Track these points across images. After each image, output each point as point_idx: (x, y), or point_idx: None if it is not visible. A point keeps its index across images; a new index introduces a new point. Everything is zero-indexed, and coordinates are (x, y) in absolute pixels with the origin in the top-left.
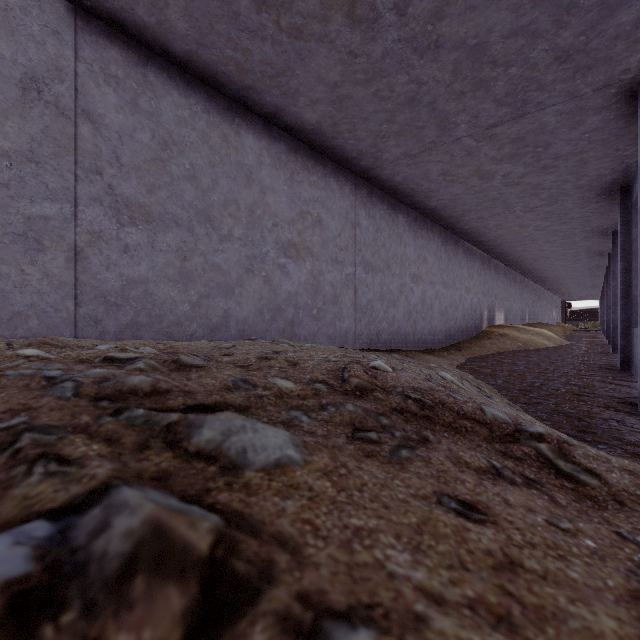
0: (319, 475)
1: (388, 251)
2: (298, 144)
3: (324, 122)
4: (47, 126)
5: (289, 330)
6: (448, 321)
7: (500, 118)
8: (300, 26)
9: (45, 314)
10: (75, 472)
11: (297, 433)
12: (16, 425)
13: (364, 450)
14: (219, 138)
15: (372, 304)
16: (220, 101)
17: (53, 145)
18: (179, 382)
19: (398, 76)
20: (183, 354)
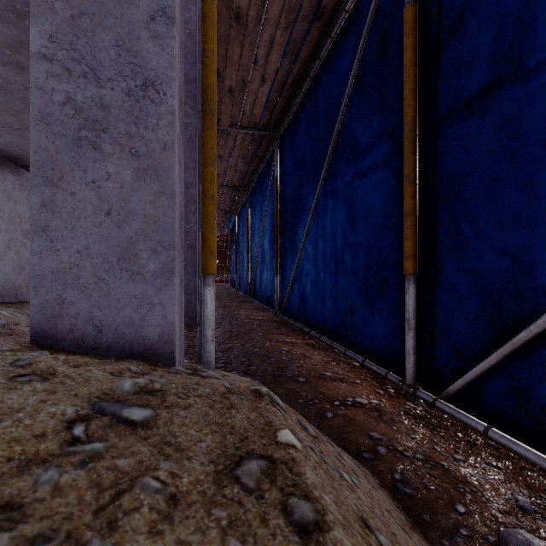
0: None
1: None
2: None
3: None
4: None
5: None
6: None
7: None
8: None
9: None
10: None
11: None
12: None
13: None
14: None
15: None
16: None
17: None
18: None
19: None
20: None
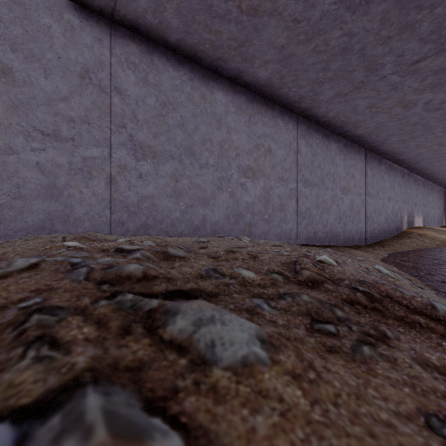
0: (288, 380)
1: (322, 170)
2: (254, 96)
3: (273, 77)
4: (94, 100)
5: (247, 230)
6: (372, 223)
7: (424, 54)
8: (256, 6)
9: (93, 219)
10: (59, 359)
11: (260, 322)
12: (31, 305)
13: (325, 344)
14: (199, 97)
15: (310, 211)
16: (200, 71)
17: (98, 111)
18: (164, 270)
19: (333, 32)
20: (171, 247)
